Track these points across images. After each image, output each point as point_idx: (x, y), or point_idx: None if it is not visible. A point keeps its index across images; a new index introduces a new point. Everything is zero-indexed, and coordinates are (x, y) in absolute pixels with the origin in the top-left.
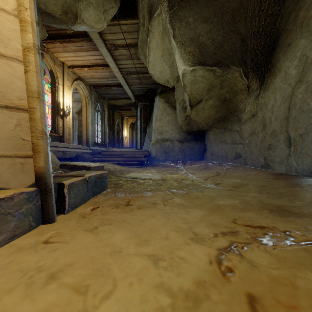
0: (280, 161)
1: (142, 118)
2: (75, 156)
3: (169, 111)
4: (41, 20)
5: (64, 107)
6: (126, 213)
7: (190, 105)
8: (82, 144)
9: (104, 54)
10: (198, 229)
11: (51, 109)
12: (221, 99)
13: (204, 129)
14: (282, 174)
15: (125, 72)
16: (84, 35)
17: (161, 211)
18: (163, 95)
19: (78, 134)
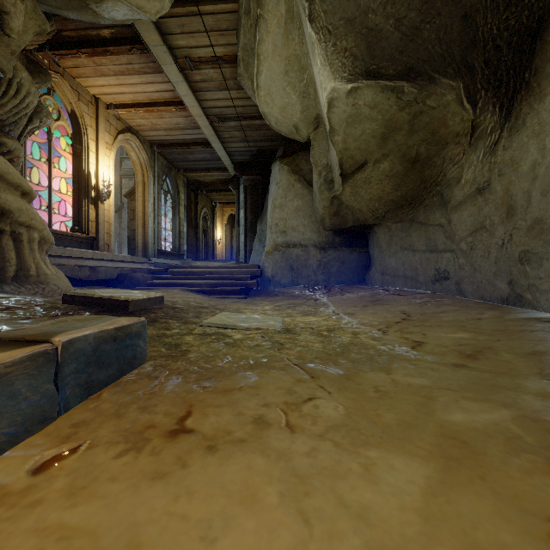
0: None
1: (248, 205)
2: (118, 277)
3: (299, 189)
4: (41, 1)
5: (99, 184)
6: (157, 480)
7: (341, 174)
8: (136, 254)
9: (173, 78)
10: None
11: (74, 186)
12: (408, 157)
13: (369, 223)
14: None
15: (215, 117)
16: (132, 40)
17: (279, 467)
18: (288, 160)
19: (128, 235)
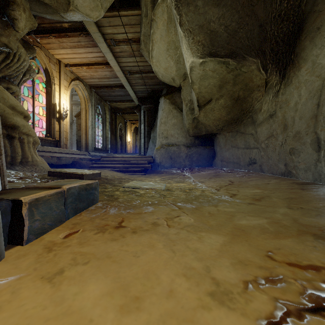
0: (305, 168)
1: (145, 122)
2: (72, 163)
3: (175, 113)
4: (31, 9)
5: (61, 109)
6: (113, 241)
7: (198, 105)
8: (81, 149)
9: (104, 50)
10: (219, 272)
11: (46, 111)
12: (234, 97)
13: (214, 132)
14: (310, 183)
15: (127, 71)
16: (81, 29)
17: (163, 238)
18: (168, 96)
19: (77, 139)
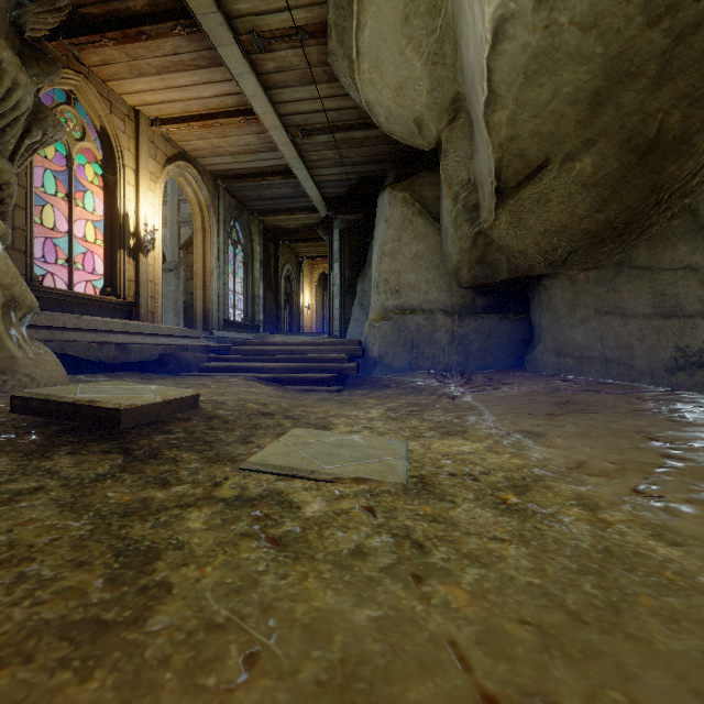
0: None
1: (344, 257)
2: (160, 357)
3: (420, 227)
4: None
5: (140, 229)
6: None
7: (498, 189)
8: (194, 325)
9: (235, 68)
10: None
11: (105, 232)
12: (638, 141)
13: (536, 273)
14: None
15: (297, 128)
16: (176, 14)
17: None
18: (402, 185)
19: (185, 301)
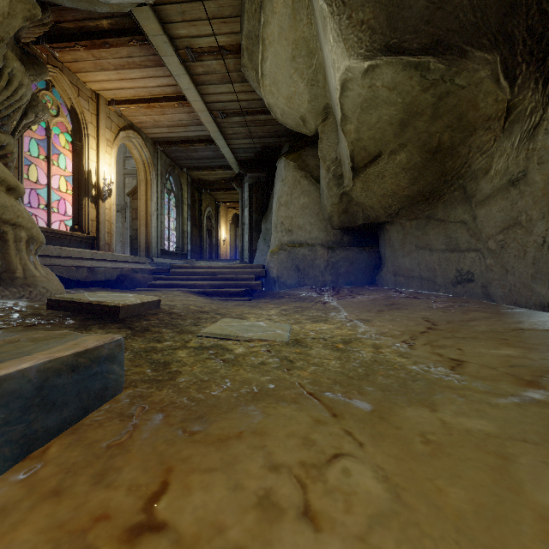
0: None
1: (252, 204)
2: (118, 277)
3: (305, 186)
4: None
5: (100, 182)
6: None
7: (353, 168)
8: (139, 253)
9: (174, 70)
10: None
11: (73, 184)
12: (429, 147)
13: (381, 221)
14: None
15: (218, 112)
16: (132, 31)
17: None
18: (293, 156)
19: (131, 235)
